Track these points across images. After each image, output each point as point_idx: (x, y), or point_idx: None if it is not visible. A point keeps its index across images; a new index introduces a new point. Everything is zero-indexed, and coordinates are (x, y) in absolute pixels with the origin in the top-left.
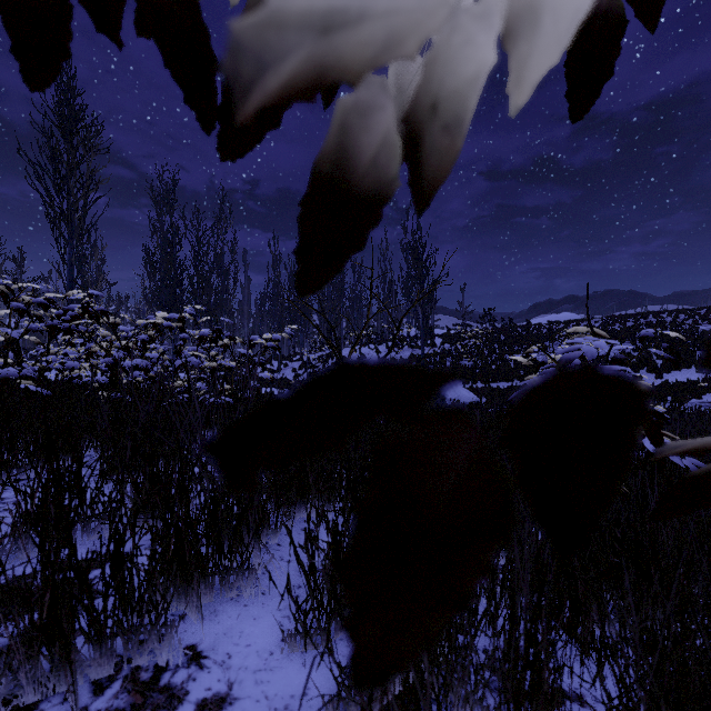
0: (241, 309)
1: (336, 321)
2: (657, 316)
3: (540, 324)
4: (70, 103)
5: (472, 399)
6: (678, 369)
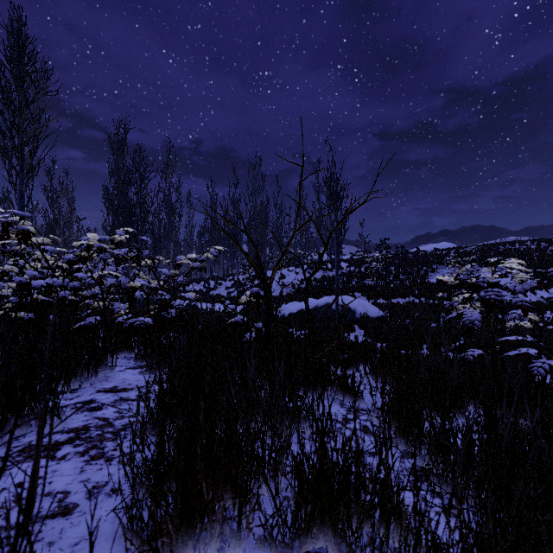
0: (186, 239)
1: (261, 249)
2: (522, 244)
3: (426, 251)
4: (21, 49)
5: (378, 313)
6: (548, 287)
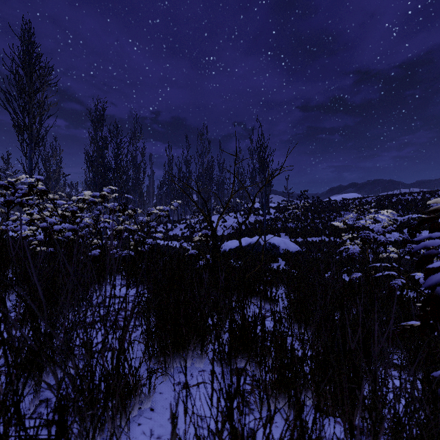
0: (148, 191)
1: (207, 198)
2: (411, 195)
3: (336, 200)
4: (30, 52)
5: (297, 249)
6: (428, 229)
